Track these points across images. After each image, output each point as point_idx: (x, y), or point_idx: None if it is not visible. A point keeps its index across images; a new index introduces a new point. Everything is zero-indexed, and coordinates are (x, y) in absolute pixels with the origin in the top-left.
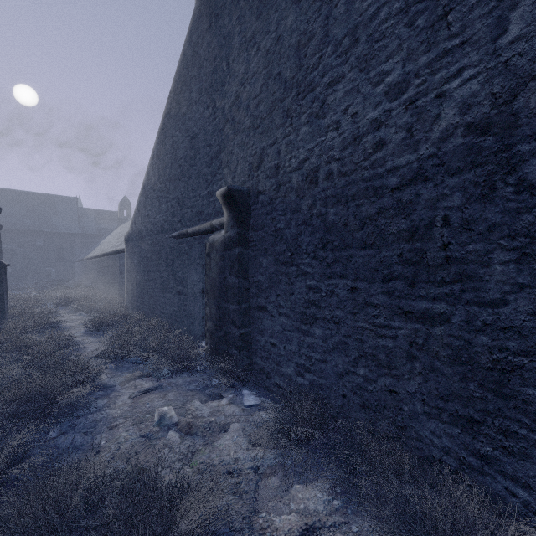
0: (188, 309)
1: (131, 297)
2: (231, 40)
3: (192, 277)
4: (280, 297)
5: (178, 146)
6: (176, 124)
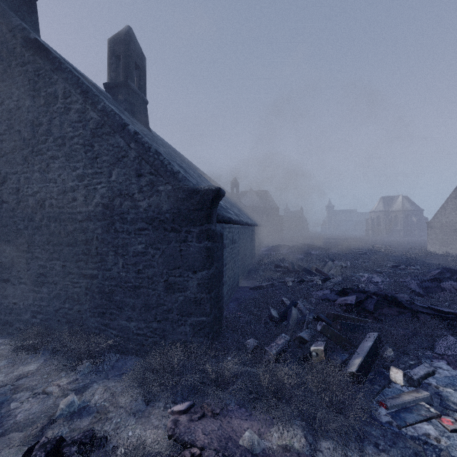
0: None
1: None
2: None
3: None
4: (20, 272)
5: None
6: None
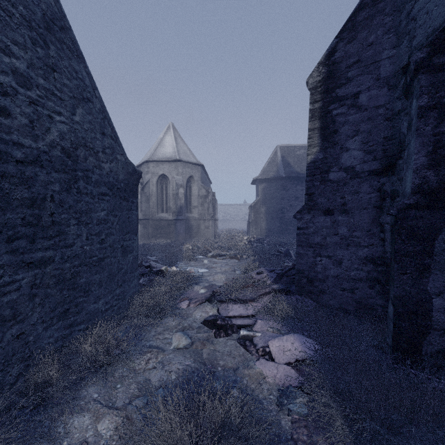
0: None
1: None
2: None
3: None
4: None
5: None
6: None
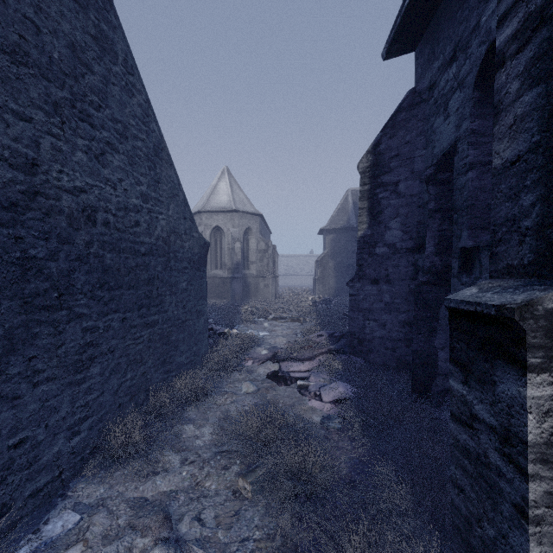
0: None
1: None
2: None
3: None
4: (37, 359)
5: None
6: None
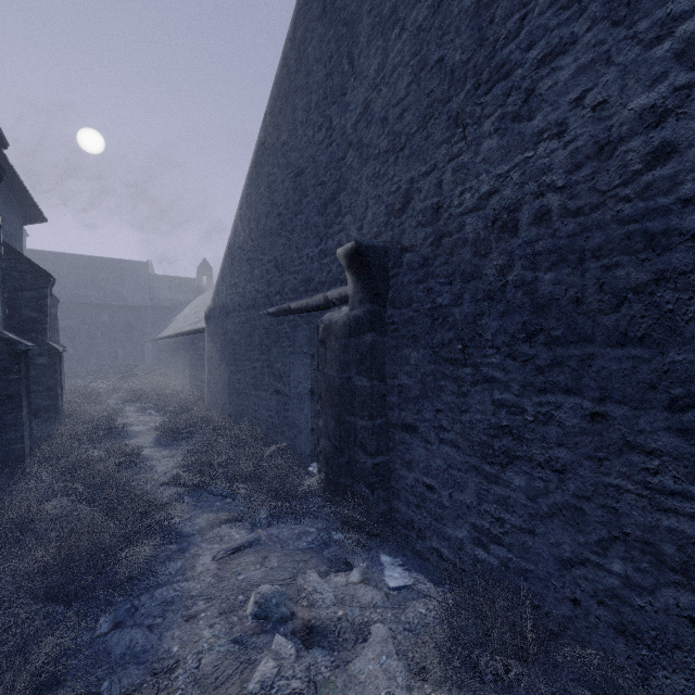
0: (290, 416)
1: (212, 393)
2: (356, 25)
3: (296, 371)
4: (441, 414)
5: (277, 187)
6: (273, 157)
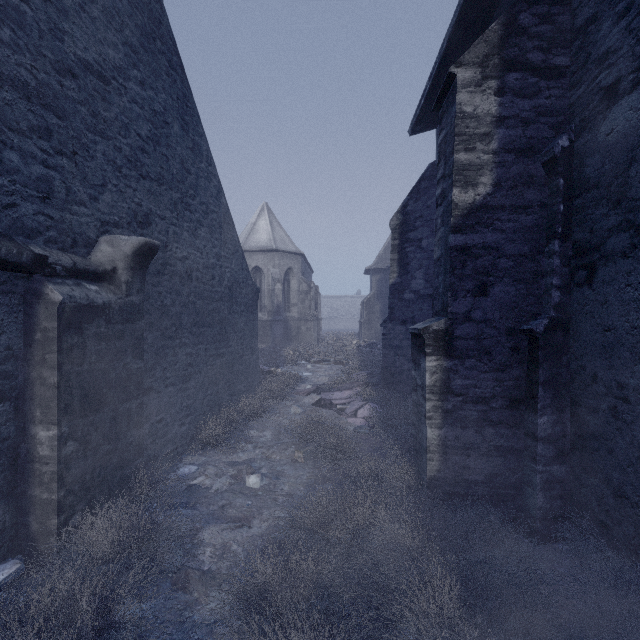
0: None
1: None
2: None
3: None
4: (167, 370)
5: None
6: None
